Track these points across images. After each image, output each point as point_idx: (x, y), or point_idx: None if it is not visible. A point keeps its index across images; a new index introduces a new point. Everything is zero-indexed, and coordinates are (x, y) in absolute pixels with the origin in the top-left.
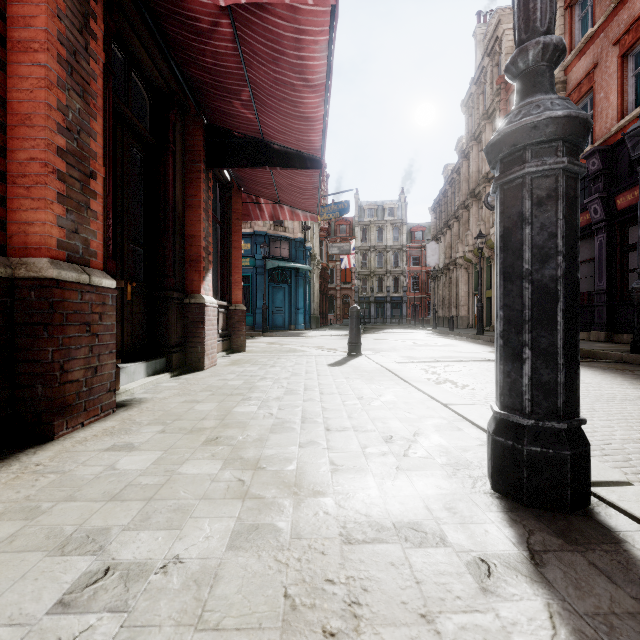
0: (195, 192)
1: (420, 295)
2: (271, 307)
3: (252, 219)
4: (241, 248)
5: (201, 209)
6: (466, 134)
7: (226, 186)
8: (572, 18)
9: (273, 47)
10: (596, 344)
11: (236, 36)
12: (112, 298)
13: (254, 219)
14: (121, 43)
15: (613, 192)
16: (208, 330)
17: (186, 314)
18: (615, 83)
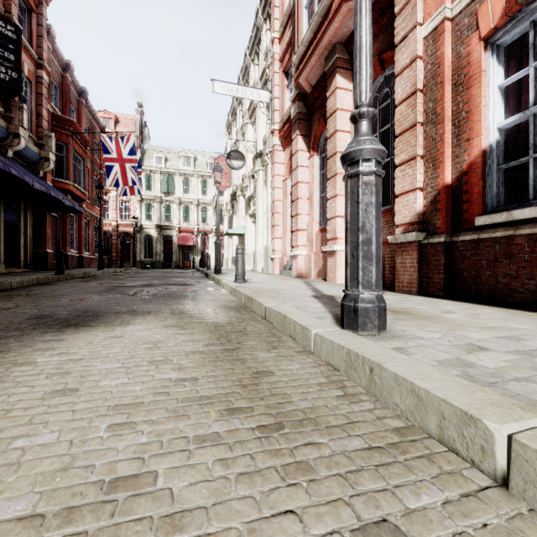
0: None
1: None
2: None
3: None
4: None
5: None
6: None
7: None
8: None
9: None
10: None
11: None
12: None
13: None
14: None
15: None
16: None
17: None
18: None
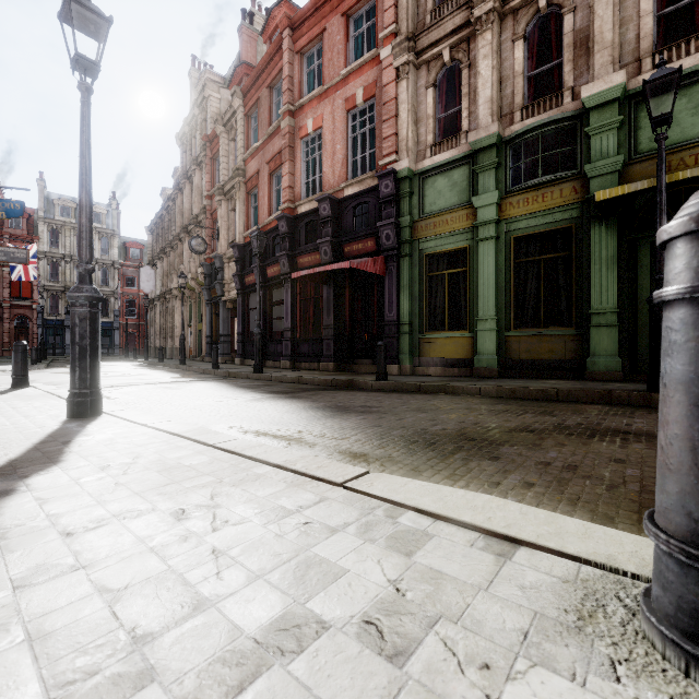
0: None
1: (138, 322)
2: None
3: None
4: None
5: None
6: (181, 168)
7: None
8: (249, 125)
9: None
10: (251, 368)
11: None
12: None
13: None
14: None
15: (266, 264)
16: None
17: None
18: (267, 190)
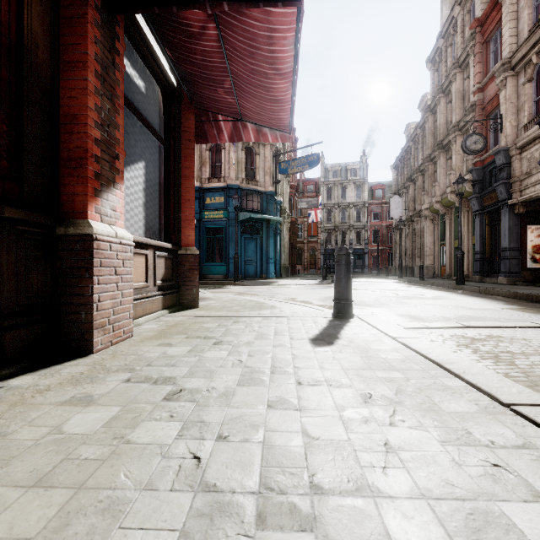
0: (77, 39)
1: (380, 247)
2: (243, 257)
3: (208, 141)
4: (193, 177)
5: (88, 69)
6: (432, 89)
7: (172, 95)
8: None
9: None
10: None
11: None
12: None
13: (210, 141)
14: None
15: None
16: (104, 282)
17: (60, 254)
18: None
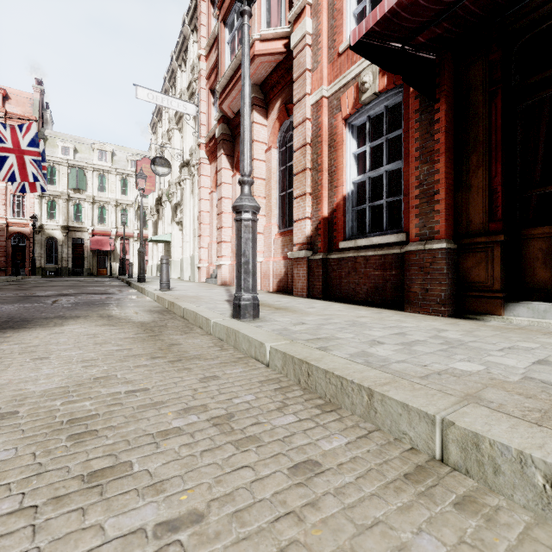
0: None
1: None
2: None
3: None
4: None
5: None
6: None
7: None
8: None
9: (437, 5)
10: None
11: (464, 1)
12: (442, 253)
13: None
14: (549, 16)
15: None
16: None
17: None
18: None
